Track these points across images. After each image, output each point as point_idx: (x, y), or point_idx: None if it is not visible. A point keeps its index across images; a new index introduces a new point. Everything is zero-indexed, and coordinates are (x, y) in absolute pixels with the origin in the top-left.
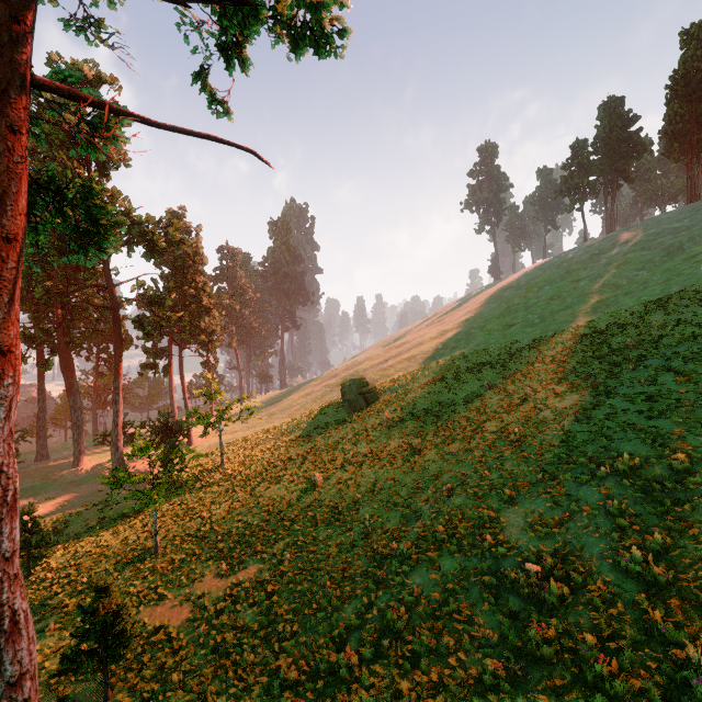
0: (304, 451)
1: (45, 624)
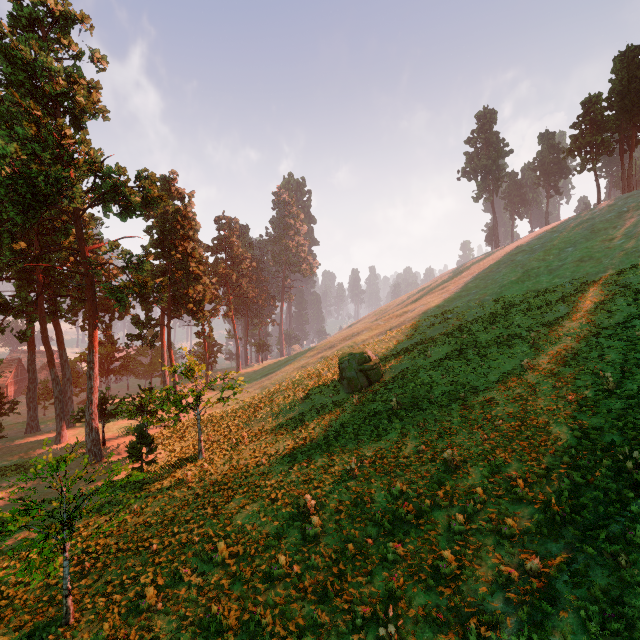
0: (294, 443)
1: None
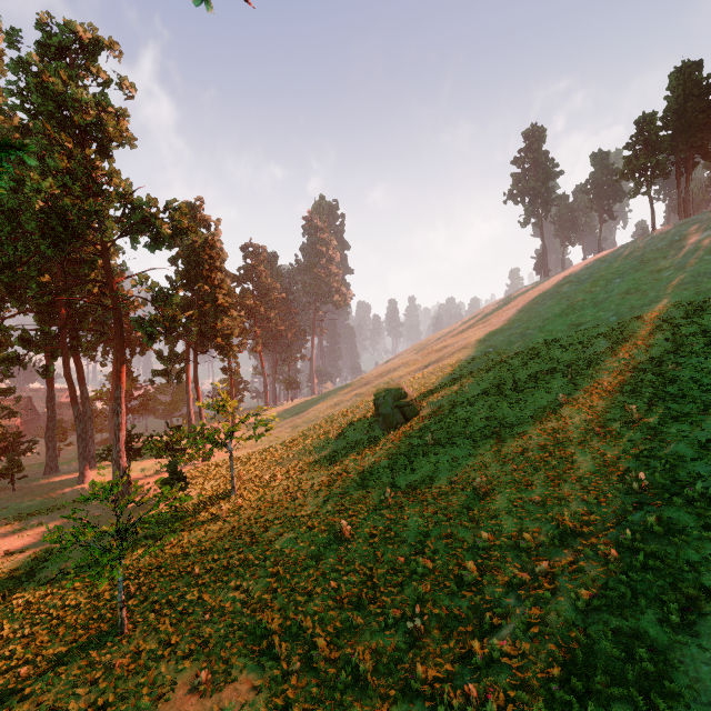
0: (329, 479)
1: None
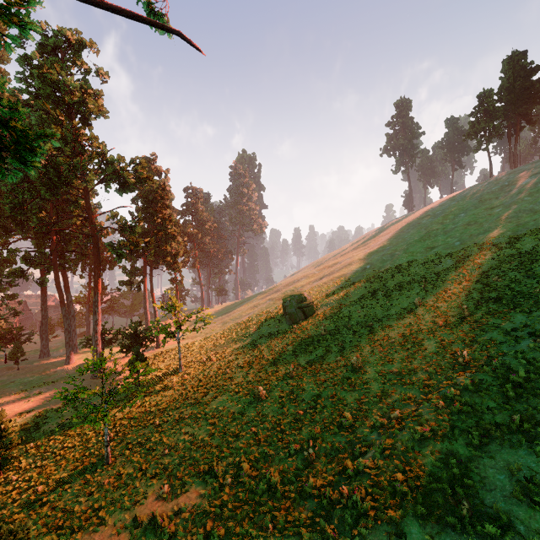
0: (250, 359)
1: None
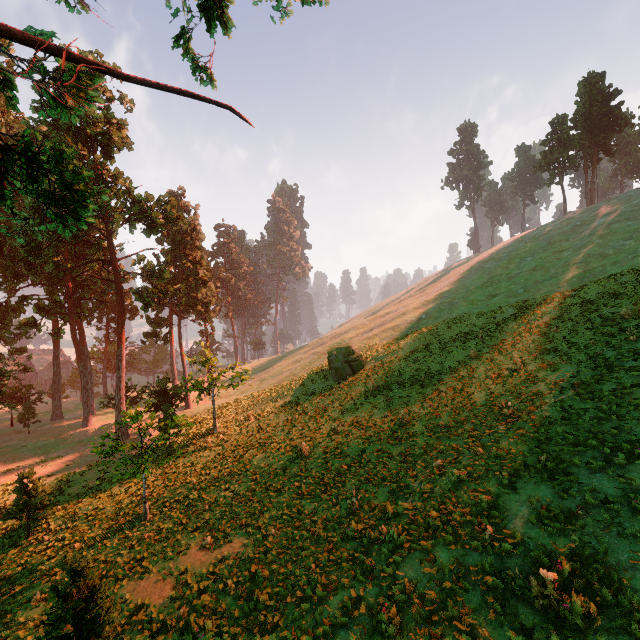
0: (292, 417)
1: (33, 593)
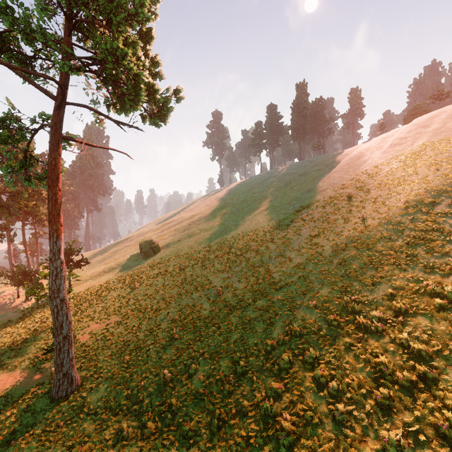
0: (122, 278)
1: (7, 356)
